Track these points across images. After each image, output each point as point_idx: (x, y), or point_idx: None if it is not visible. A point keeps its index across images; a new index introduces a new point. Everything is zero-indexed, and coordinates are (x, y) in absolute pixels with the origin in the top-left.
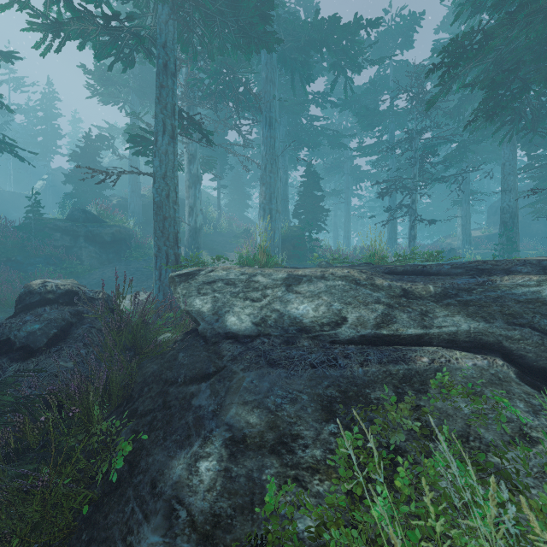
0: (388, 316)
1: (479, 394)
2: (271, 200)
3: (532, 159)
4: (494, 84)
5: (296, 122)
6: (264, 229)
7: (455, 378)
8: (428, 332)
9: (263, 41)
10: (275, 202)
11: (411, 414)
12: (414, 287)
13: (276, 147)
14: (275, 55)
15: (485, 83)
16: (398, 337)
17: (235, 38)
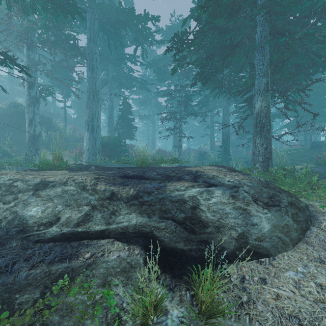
0: (88, 216)
1: (108, 284)
2: (93, 119)
3: (237, 108)
4: (202, 65)
5: (119, 71)
6: (88, 138)
7: (99, 270)
8: (109, 227)
9: (67, 9)
10: (96, 120)
11: (29, 320)
12: (121, 190)
13: (97, 84)
14: (97, 25)
15: (198, 63)
16: (88, 233)
17: (44, 2)
